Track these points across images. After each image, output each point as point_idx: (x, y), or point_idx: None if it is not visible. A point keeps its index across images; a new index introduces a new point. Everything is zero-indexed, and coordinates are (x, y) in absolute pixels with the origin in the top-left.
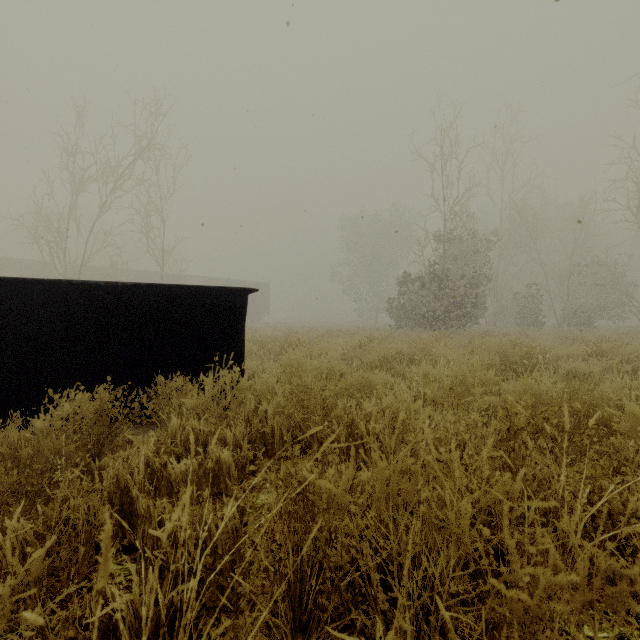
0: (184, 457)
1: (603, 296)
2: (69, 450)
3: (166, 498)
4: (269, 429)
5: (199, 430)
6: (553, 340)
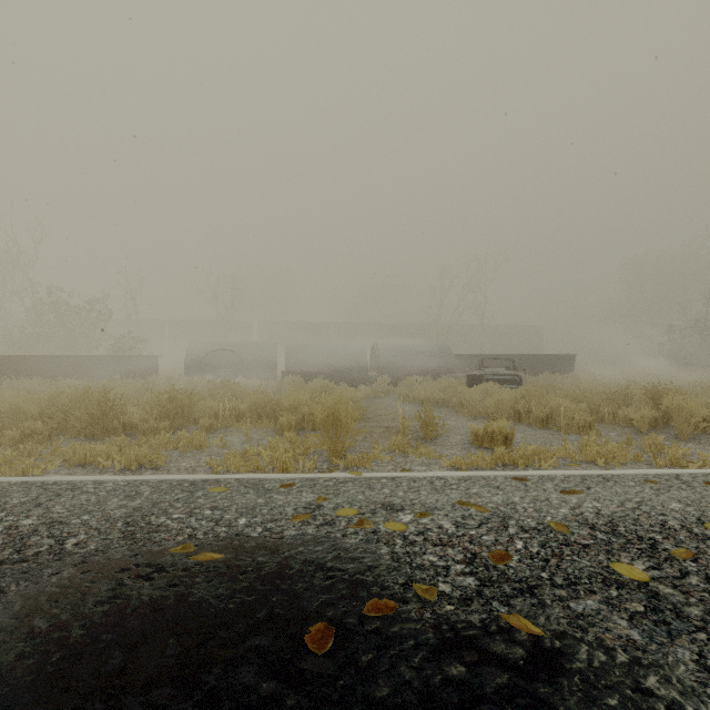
0: None
1: None
2: None
3: None
4: None
5: None
6: None
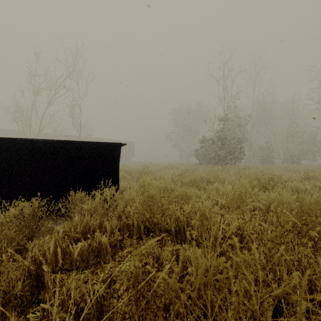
0: (81, 239)
1: (304, 148)
2: (12, 237)
3: (68, 265)
4: (131, 222)
5: (91, 223)
6: (281, 171)
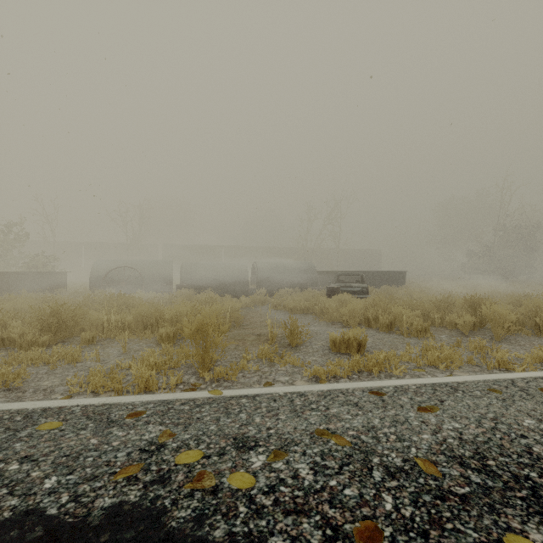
0: None
1: None
2: None
3: None
4: None
5: None
6: None
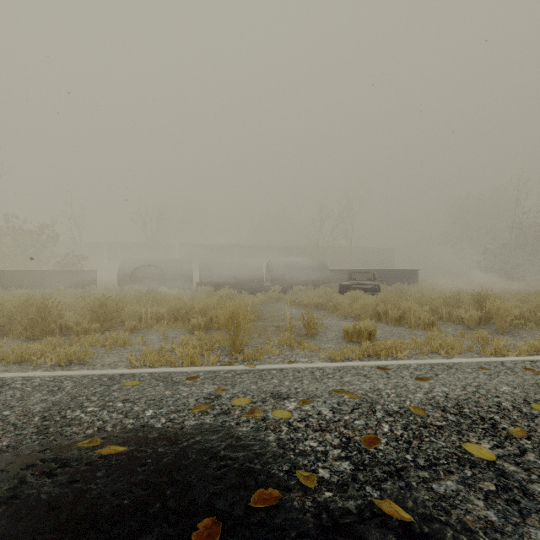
0: None
1: None
2: None
3: None
4: None
5: None
6: None
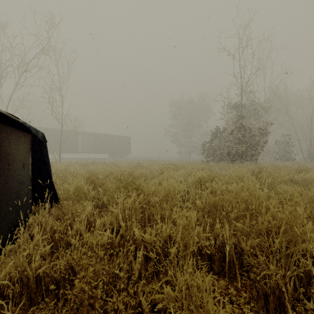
0: None
1: None
2: None
3: None
4: None
5: None
6: None
